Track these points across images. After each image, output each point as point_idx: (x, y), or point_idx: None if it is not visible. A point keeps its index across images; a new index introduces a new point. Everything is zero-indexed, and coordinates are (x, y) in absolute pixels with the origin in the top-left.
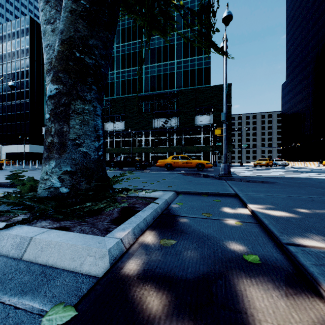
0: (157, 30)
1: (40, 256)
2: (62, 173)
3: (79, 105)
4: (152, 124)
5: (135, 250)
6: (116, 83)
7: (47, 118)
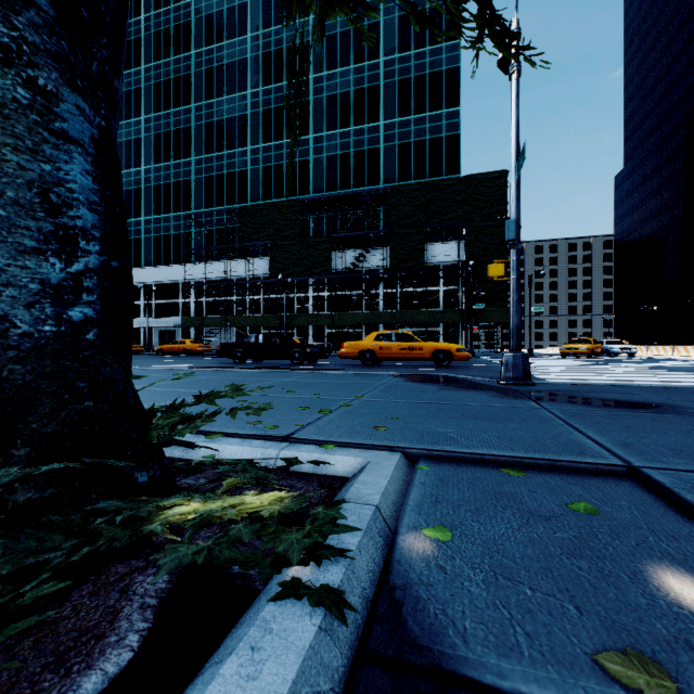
0: (340, 5)
1: None
2: None
3: None
4: (330, 263)
5: None
6: (250, 172)
7: None
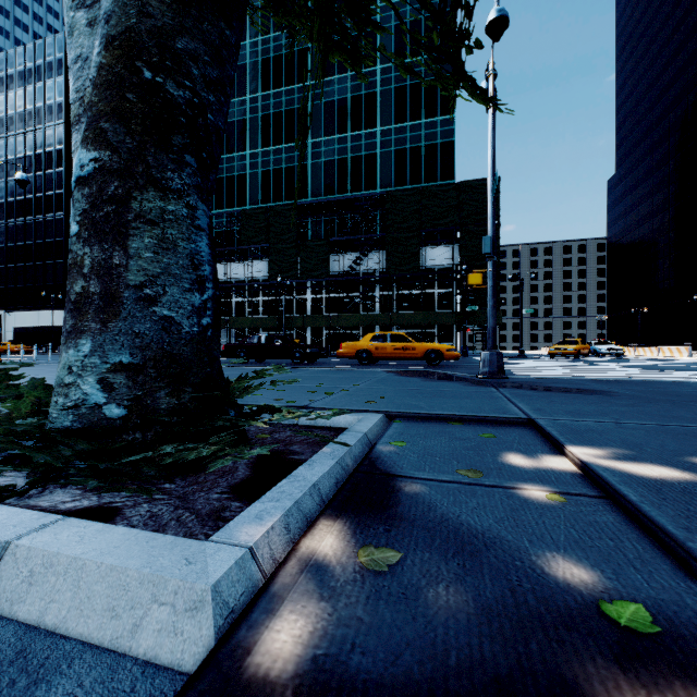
0: (339, 52)
1: (24, 600)
2: (108, 370)
3: (152, 202)
4: (328, 266)
5: (290, 584)
6: (249, 176)
7: (73, 234)
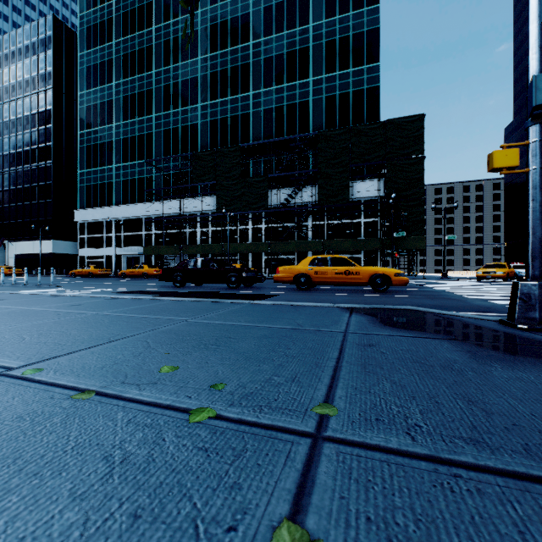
0: None
1: None
2: None
3: None
4: (267, 199)
5: None
6: (200, 125)
7: None
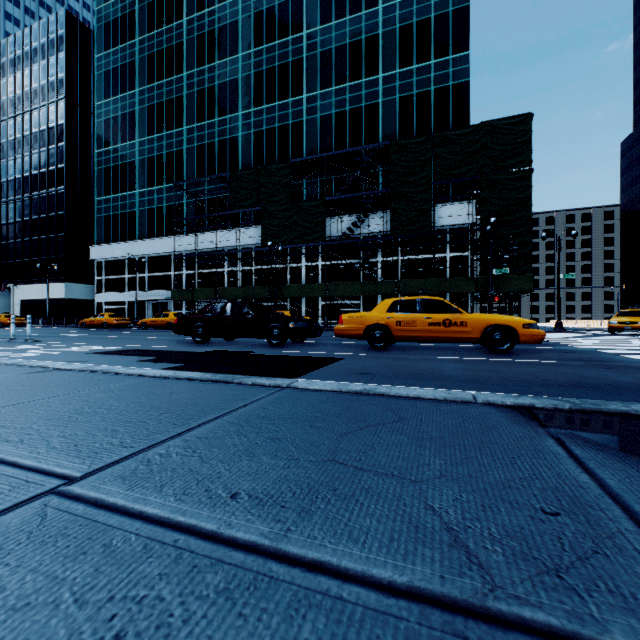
0: None
1: None
2: None
3: None
4: (324, 228)
5: None
6: (241, 139)
7: None
